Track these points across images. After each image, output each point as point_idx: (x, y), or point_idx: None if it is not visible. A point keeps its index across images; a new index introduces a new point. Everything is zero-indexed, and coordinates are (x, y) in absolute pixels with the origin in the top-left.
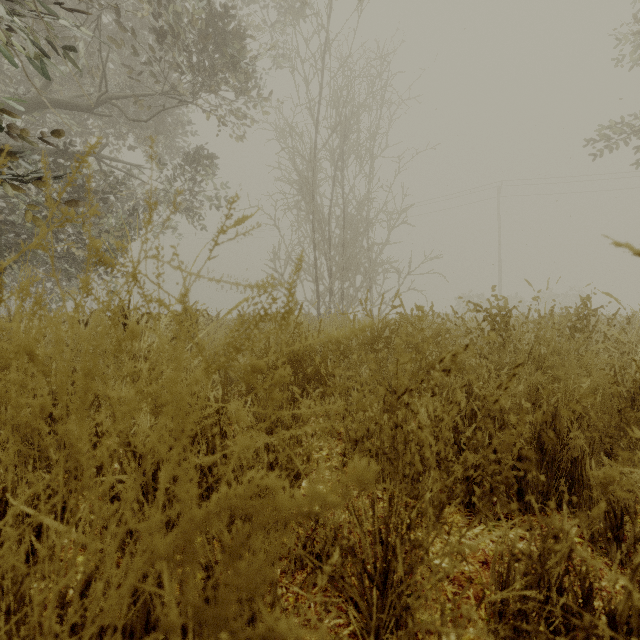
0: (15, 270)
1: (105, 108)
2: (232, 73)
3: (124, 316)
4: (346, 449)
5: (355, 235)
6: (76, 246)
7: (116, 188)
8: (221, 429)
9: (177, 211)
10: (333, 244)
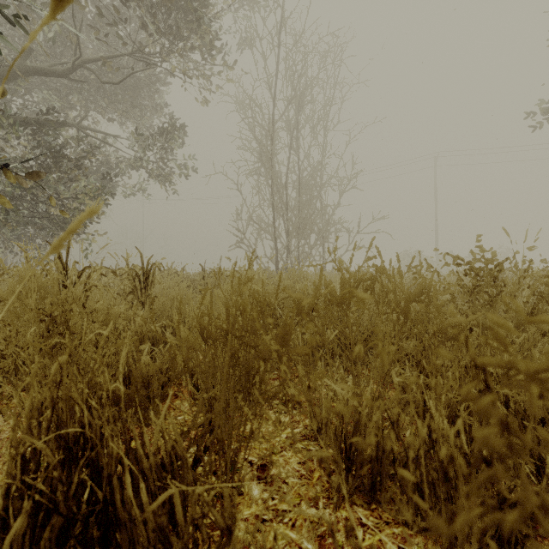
0: (5, 230)
1: (85, 84)
2: (198, 48)
3: (62, 269)
4: (311, 432)
5: (310, 198)
6: (57, 207)
7: (93, 155)
8: (127, 440)
9: (150, 177)
10: (290, 206)
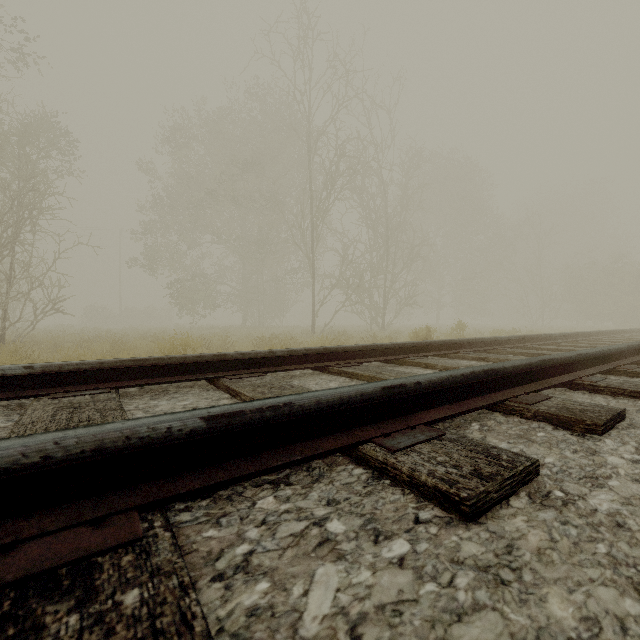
0: None
1: None
2: None
3: None
4: None
5: None
6: None
7: None
8: None
9: None
10: None
